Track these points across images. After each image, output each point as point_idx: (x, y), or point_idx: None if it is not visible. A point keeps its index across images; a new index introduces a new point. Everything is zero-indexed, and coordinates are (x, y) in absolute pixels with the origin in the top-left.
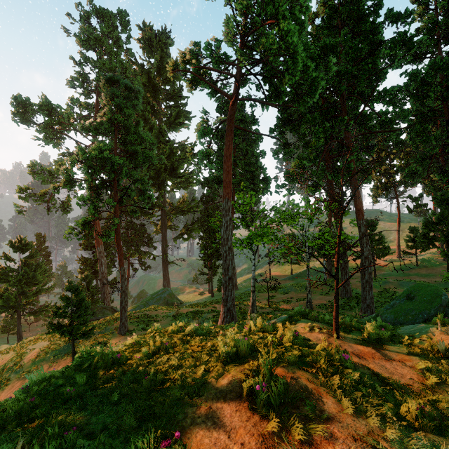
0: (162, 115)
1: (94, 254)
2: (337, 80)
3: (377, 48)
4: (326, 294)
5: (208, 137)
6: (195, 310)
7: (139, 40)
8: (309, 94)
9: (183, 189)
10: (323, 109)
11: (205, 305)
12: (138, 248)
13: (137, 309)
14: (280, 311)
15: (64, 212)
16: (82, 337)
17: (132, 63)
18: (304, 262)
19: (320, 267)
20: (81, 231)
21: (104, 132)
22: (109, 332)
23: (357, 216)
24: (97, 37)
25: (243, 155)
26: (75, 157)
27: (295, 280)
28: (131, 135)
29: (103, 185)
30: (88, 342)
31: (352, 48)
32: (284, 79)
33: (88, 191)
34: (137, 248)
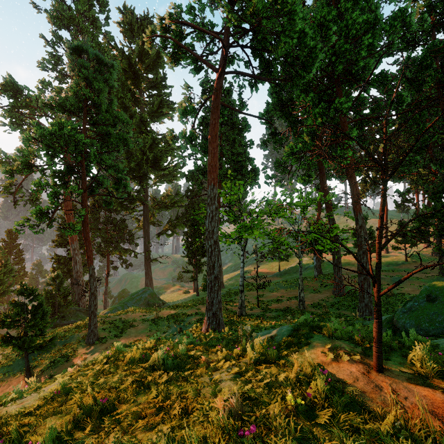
0: (144, 104)
1: (68, 251)
2: (333, 57)
3: (375, 26)
4: (318, 292)
5: (191, 117)
6: (177, 312)
7: (120, 23)
8: (305, 67)
9: (167, 182)
10: (317, 93)
11: (188, 307)
12: (118, 244)
13: (115, 311)
14: (271, 312)
15: (32, 205)
16: (39, 350)
17: (112, 48)
18: (291, 258)
19: (309, 263)
20: (39, 223)
21: (72, 111)
22: (75, 341)
23: (354, 207)
24: (71, 15)
25: (229, 144)
26: (29, 134)
27: (283, 277)
28: (102, 113)
29: (69, 171)
30: (48, 354)
31: (352, 19)
32: (279, 43)
33: (53, 179)
34: (116, 244)
